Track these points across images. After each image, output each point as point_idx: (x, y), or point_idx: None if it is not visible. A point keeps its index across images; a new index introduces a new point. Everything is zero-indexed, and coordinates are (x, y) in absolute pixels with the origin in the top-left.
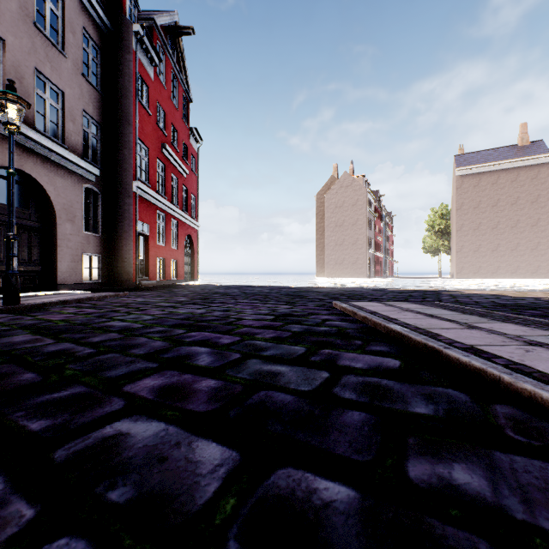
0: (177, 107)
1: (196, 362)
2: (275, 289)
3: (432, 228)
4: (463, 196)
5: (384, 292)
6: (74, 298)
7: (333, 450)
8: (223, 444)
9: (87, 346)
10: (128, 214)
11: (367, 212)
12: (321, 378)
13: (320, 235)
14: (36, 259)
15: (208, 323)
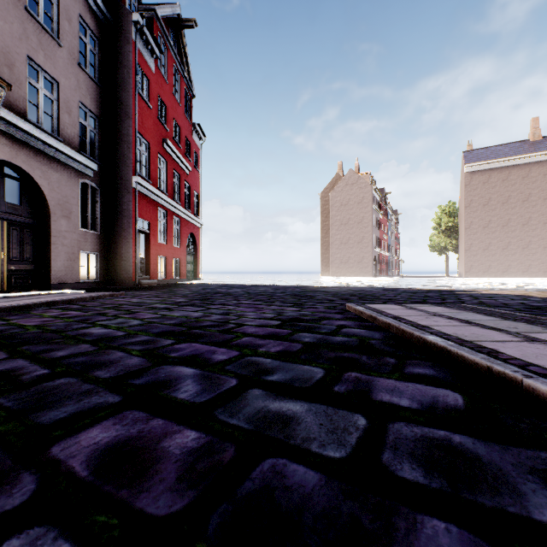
0: (180, 102)
1: (176, 394)
2: (280, 289)
3: (440, 226)
4: (472, 193)
5: (396, 292)
6: (63, 299)
7: None
8: None
9: (43, 364)
10: (127, 211)
11: (373, 210)
12: (356, 429)
13: (325, 234)
14: (29, 257)
15: (203, 331)
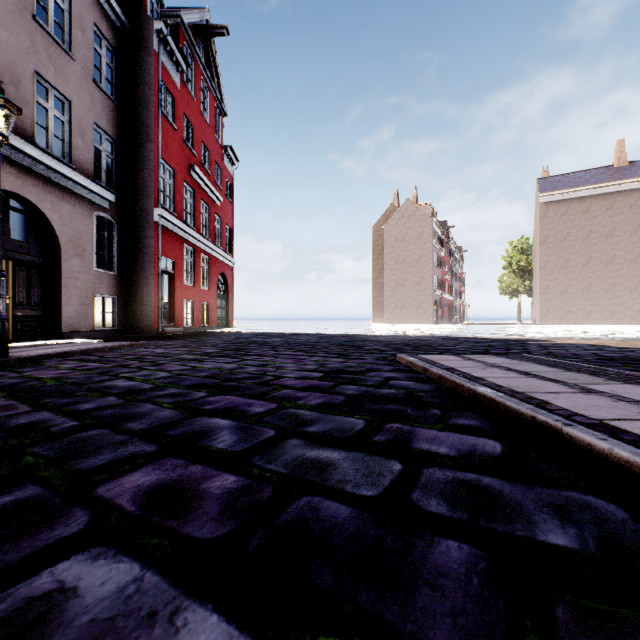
0: (209, 122)
1: (213, 443)
2: (325, 338)
3: (511, 265)
4: (548, 226)
5: (457, 341)
6: (78, 349)
7: (425, 637)
8: (230, 619)
9: (71, 416)
10: (149, 248)
11: (433, 246)
12: (390, 473)
13: (377, 274)
14: (37, 301)
15: (238, 383)
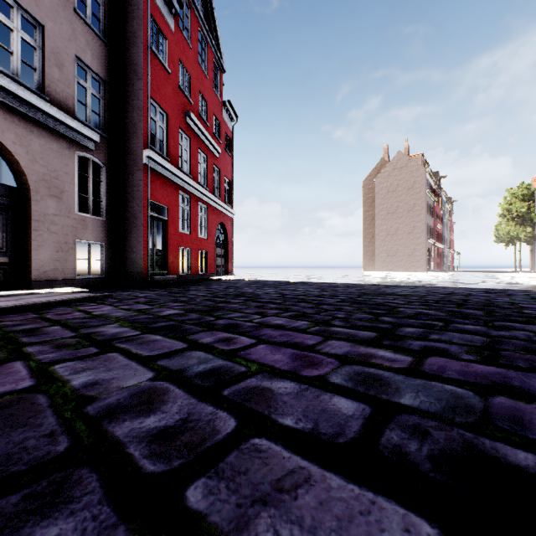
0: (207, 74)
1: None
2: (327, 288)
3: (509, 212)
4: None
5: (521, 297)
6: None
7: None
8: None
9: None
10: (137, 192)
11: (426, 195)
12: None
13: (368, 225)
14: None
15: None
